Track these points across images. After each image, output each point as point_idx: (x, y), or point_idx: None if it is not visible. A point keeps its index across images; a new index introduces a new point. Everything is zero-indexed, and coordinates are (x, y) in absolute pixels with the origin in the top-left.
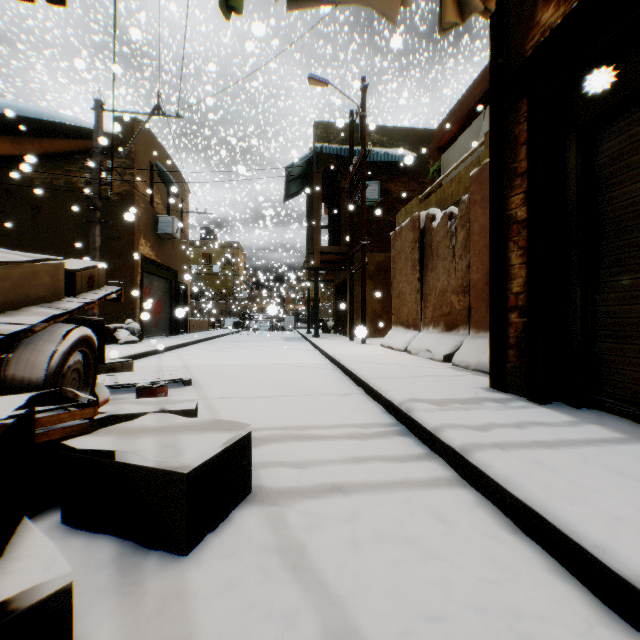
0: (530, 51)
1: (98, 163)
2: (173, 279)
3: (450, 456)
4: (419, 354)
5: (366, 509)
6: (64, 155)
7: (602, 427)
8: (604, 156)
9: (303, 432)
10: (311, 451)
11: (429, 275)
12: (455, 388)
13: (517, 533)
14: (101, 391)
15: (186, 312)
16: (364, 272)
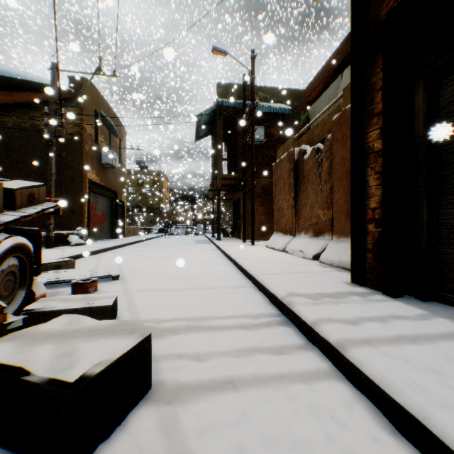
0: (385, 15)
1: (54, 110)
2: (113, 197)
3: (326, 348)
4: (294, 254)
5: (254, 408)
6: (30, 104)
7: (451, 320)
8: (447, 97)
9: (203, 323)
10: (208, 342)
11: (301, 195)
12: (324, 283)
13: (396, 435)
14: (38, 288)
15: (123, 221)
16: (253, 192)
